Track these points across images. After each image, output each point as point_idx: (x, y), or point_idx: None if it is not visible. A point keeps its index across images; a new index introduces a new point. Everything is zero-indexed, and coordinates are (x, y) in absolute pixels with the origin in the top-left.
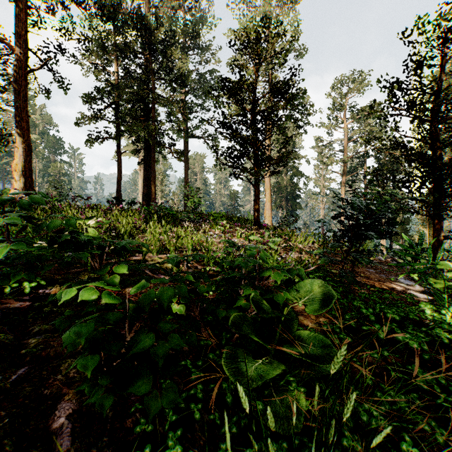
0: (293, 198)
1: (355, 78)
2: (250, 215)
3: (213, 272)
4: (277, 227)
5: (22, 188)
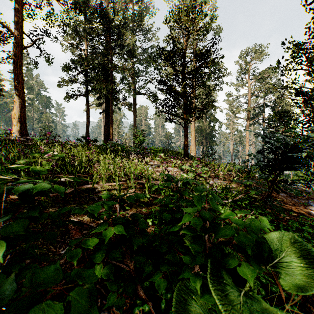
0: (210, 137)
1: (256, 50)
2: (180, 149)
3: (153, 199)
4: (200, 158)
5: (18, 131)
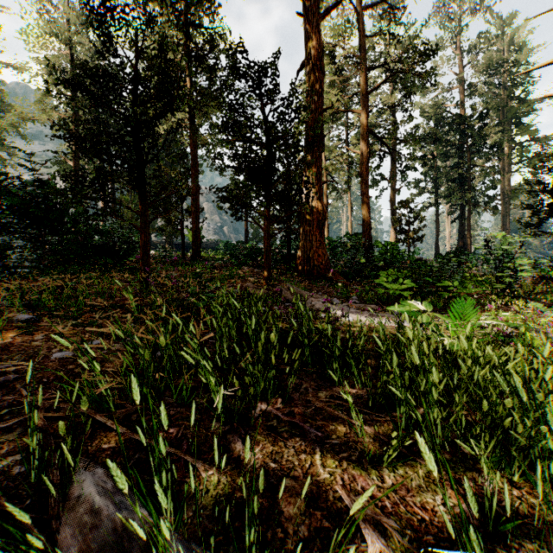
0: None
1: None
2: None
3: None
4: None
5: None
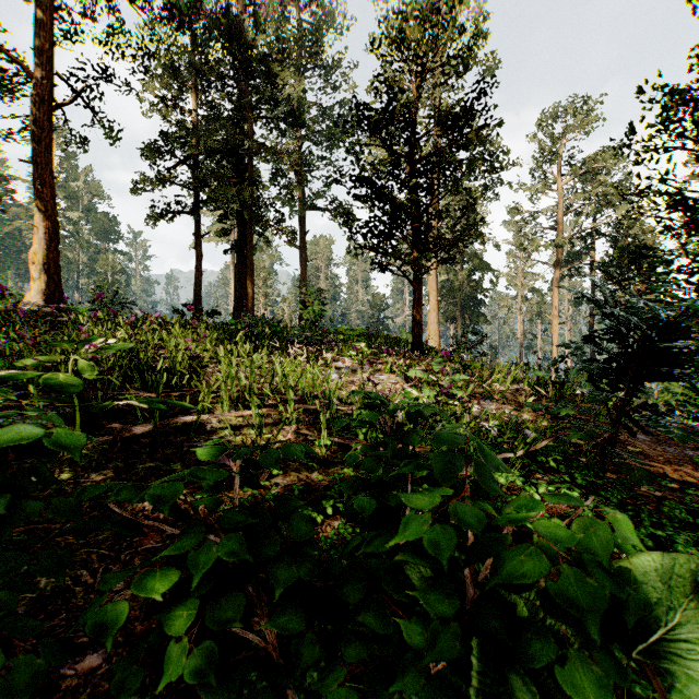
0: (473, 306)
1: (576, 109)
2: (404, 332)
3: (338, 448)
4: (450, 352)
5: (43, 291)
